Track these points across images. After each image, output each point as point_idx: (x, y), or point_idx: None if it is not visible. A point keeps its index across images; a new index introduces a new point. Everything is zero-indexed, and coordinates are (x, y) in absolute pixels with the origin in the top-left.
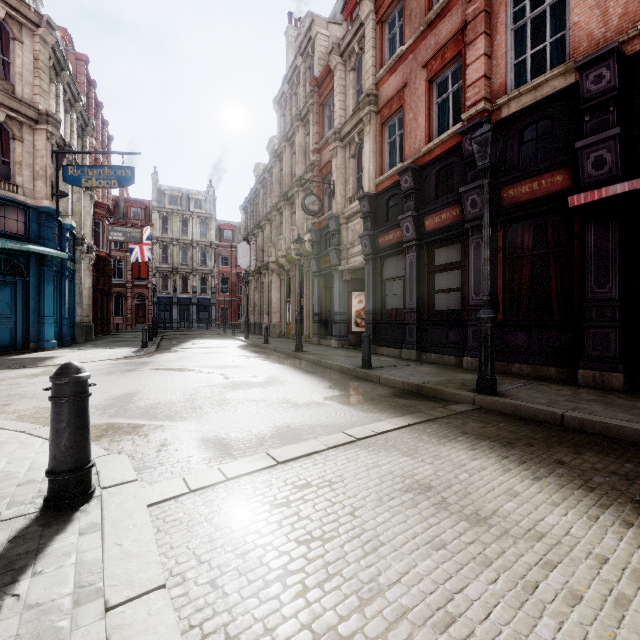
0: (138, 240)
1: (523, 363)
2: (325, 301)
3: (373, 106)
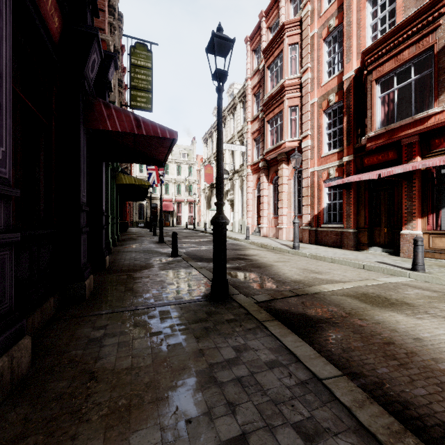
0: None
1: (31, 312)
2: None
3: None
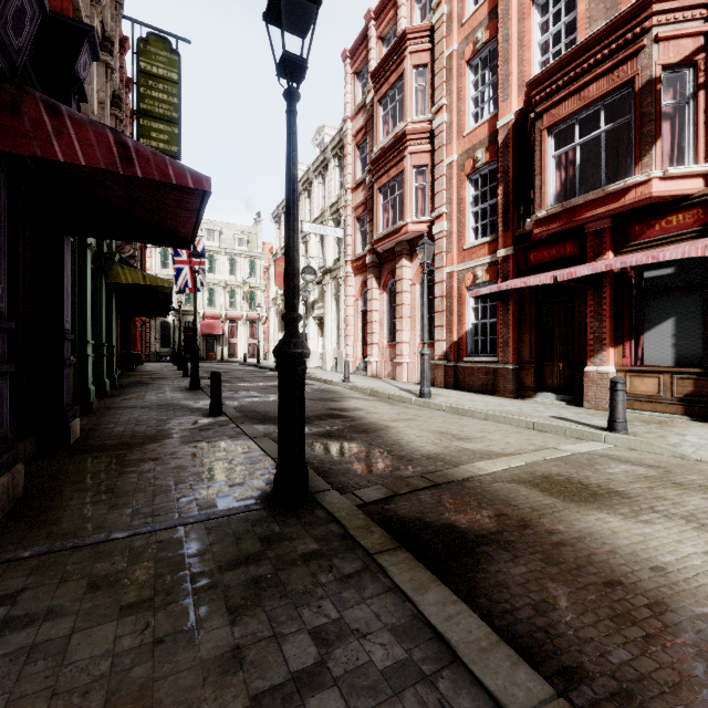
0: None
1: None
2: None
3: None
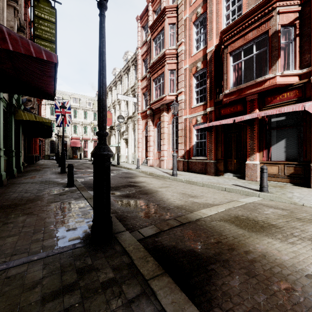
0: None
1: None
2: None
3: None
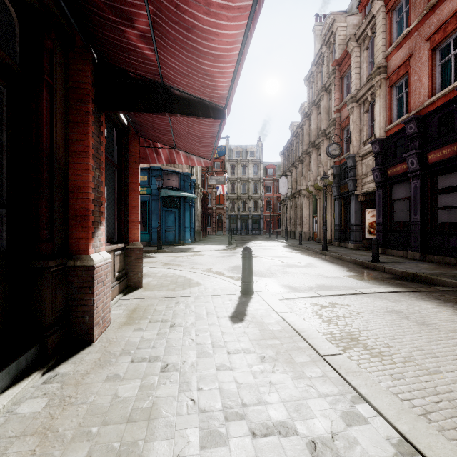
0: (223, 183)
1: None
2: (344, 216)
3: (383, 75)
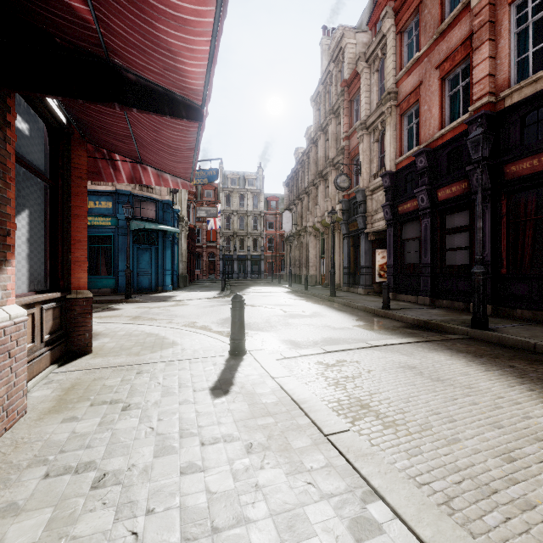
0: (215, 215)
1: (524, 309)
2: (353, 257)
3: (393, 101)
